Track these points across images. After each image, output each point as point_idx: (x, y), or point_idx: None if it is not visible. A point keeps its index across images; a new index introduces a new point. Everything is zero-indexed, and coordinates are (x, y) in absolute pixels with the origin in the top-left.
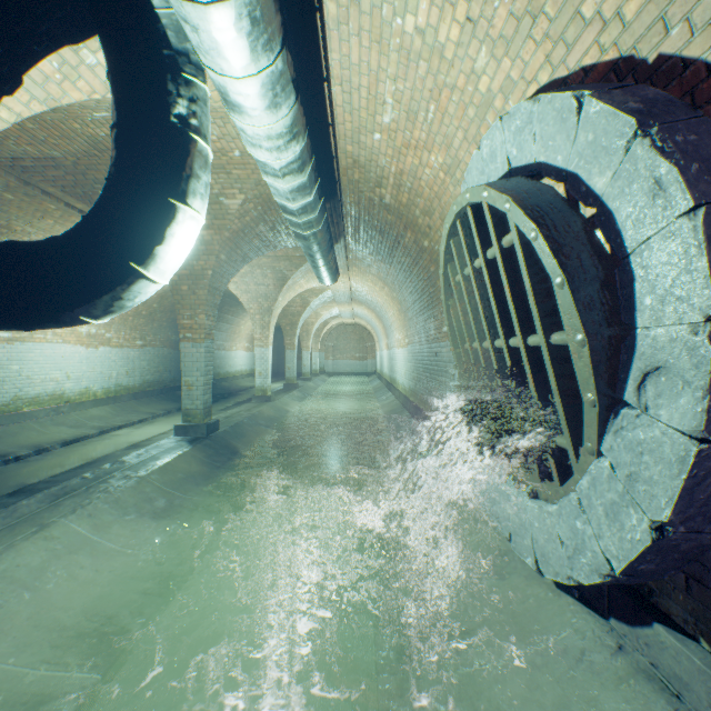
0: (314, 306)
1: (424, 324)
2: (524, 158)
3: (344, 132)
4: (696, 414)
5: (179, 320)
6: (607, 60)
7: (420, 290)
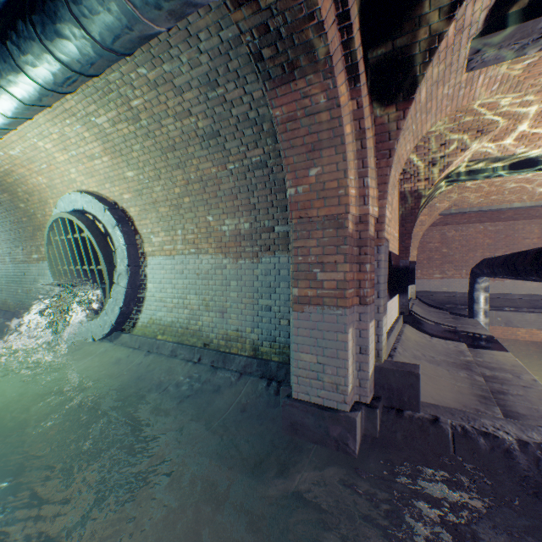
0: None
1: (11, 251)
2: (90, 210)
3: None
4: (126, 283)
5: None
6: (113, 199)
7: (9, 227)
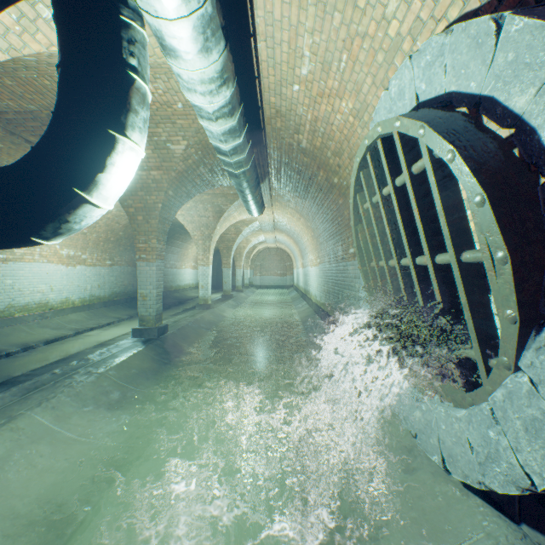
0: (245, 233)
1: (333, 247)
2: (434, 90)
3: (268, 85)
4: None
5: (135, 244)
6: None
7: (330, 219)
